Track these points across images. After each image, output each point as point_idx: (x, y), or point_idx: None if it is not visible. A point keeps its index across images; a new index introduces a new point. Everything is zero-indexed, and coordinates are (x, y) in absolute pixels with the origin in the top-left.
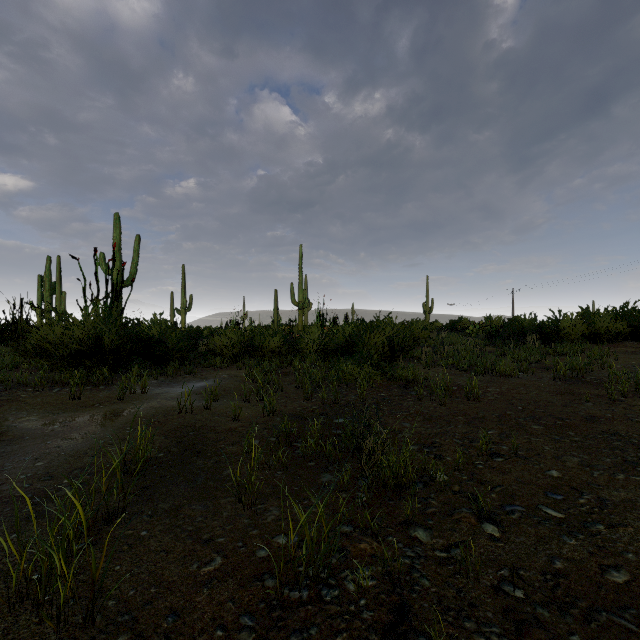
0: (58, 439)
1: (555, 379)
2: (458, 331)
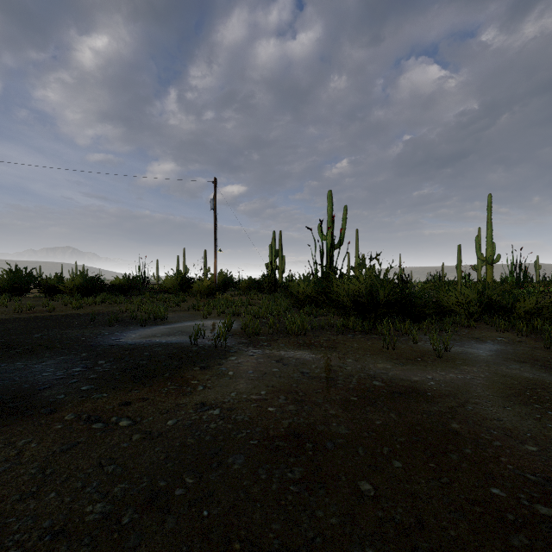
0: (472, 405)
1: None
2: None
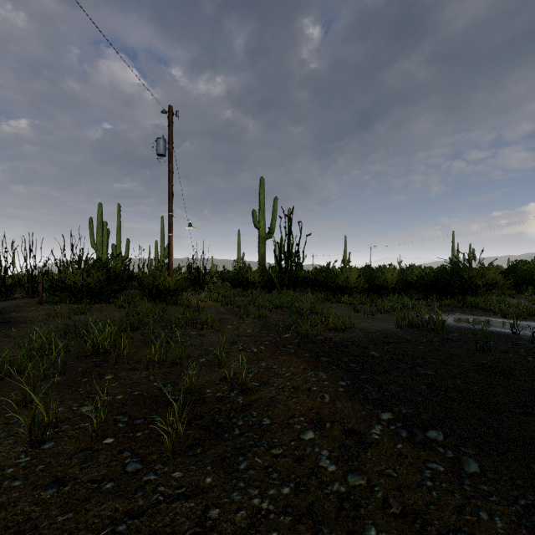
0: None
1: None
2: None
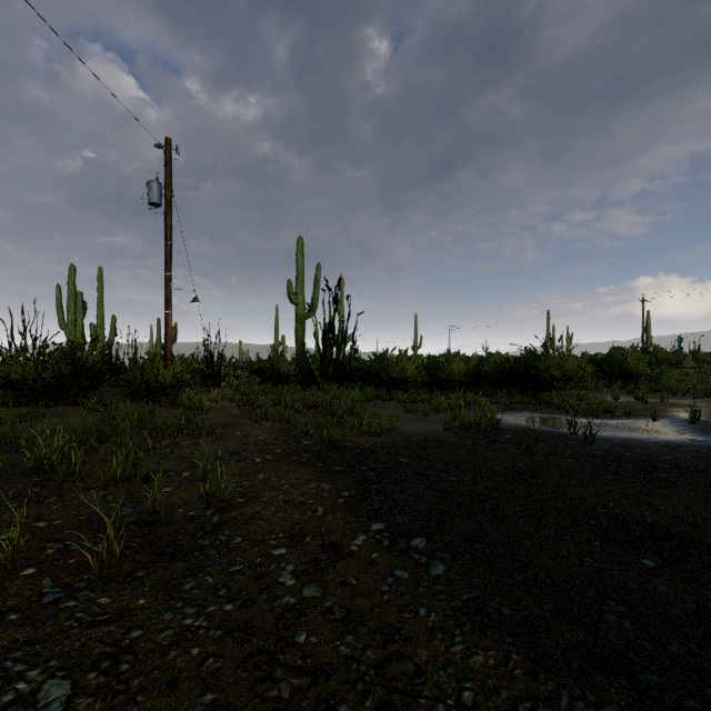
0: None
1: None
2: None
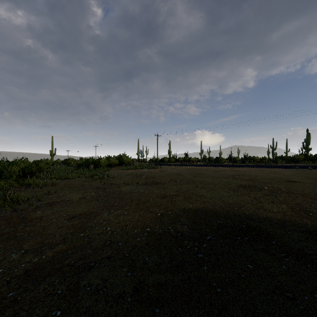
0: None
1: (86, 178)
2: (68, 164)
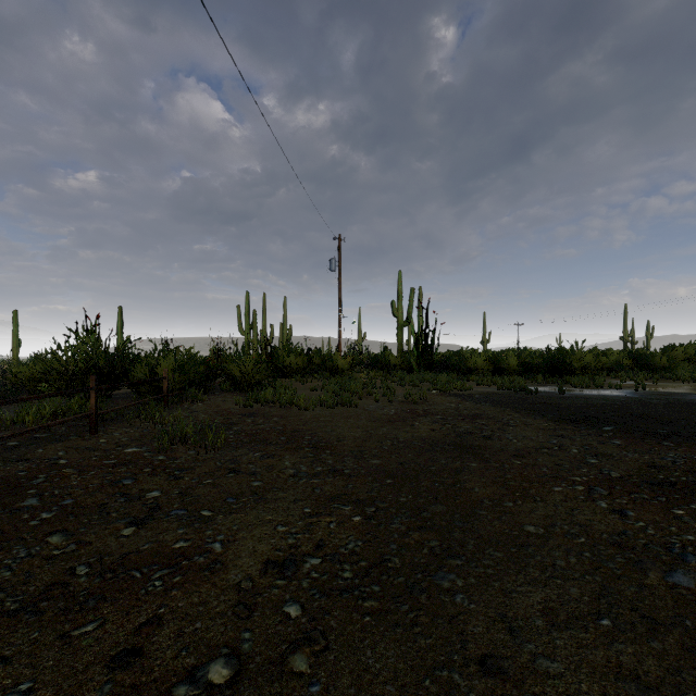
0: None
1: None
2: None
